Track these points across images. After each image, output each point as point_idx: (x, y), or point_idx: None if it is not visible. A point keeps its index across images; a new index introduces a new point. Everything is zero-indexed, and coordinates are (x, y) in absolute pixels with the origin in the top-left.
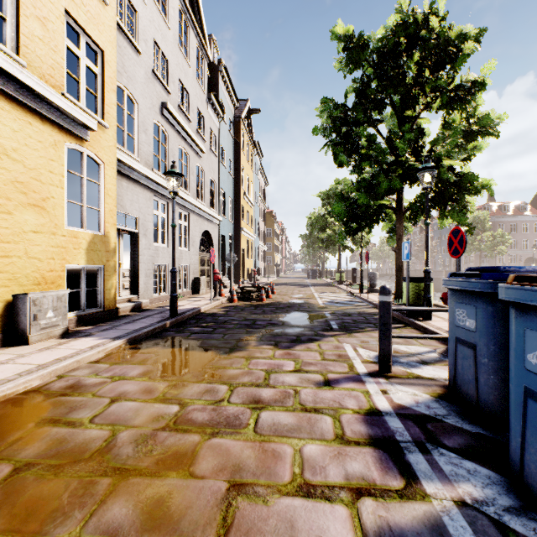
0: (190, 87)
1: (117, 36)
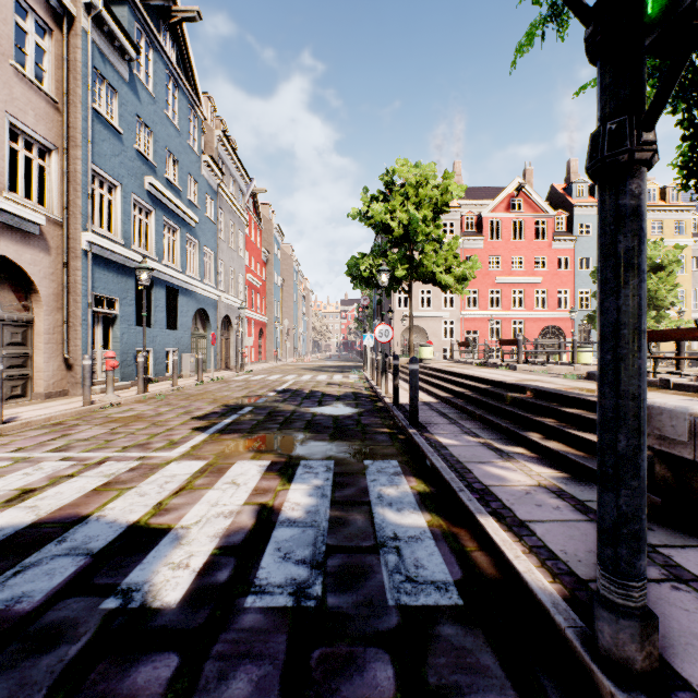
0: None
1: (692, 275)
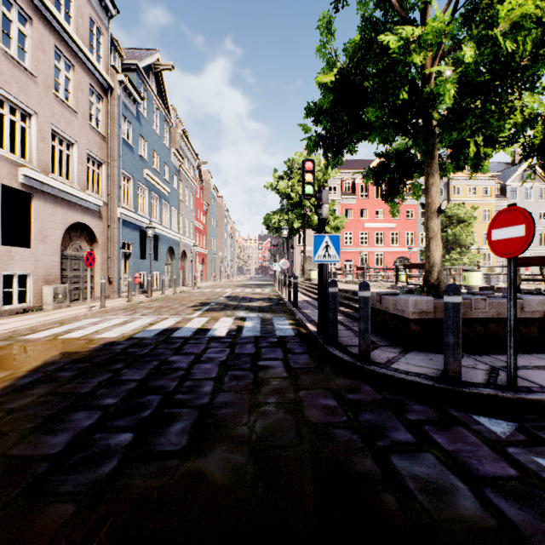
0: (532, 208)
1: None
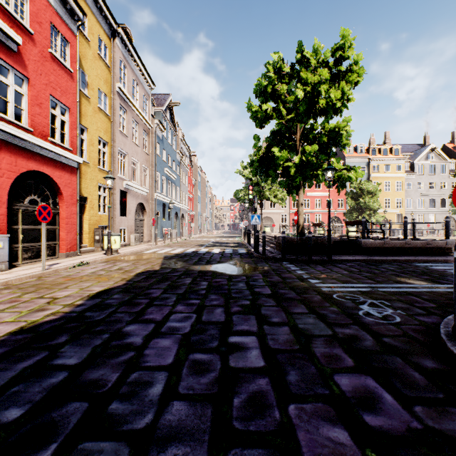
0: (435, 180)
1: (406, 191)
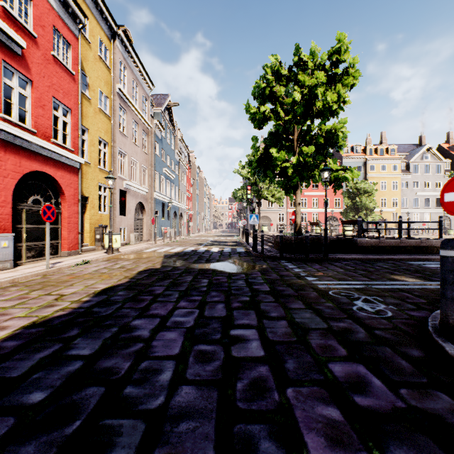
0: (430, 180)
1: (402, 191)
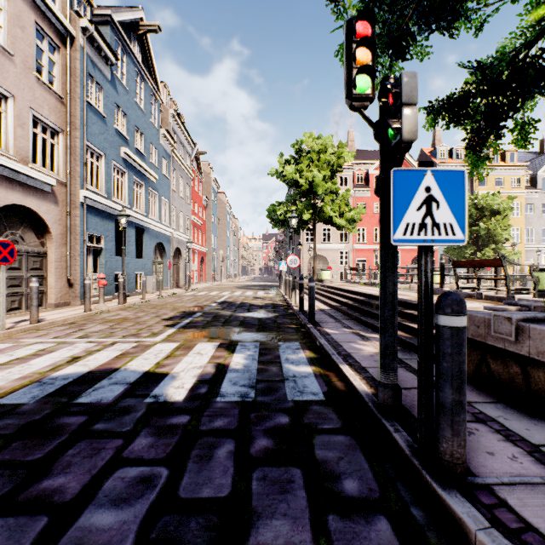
0: None
1: (525, 217)
